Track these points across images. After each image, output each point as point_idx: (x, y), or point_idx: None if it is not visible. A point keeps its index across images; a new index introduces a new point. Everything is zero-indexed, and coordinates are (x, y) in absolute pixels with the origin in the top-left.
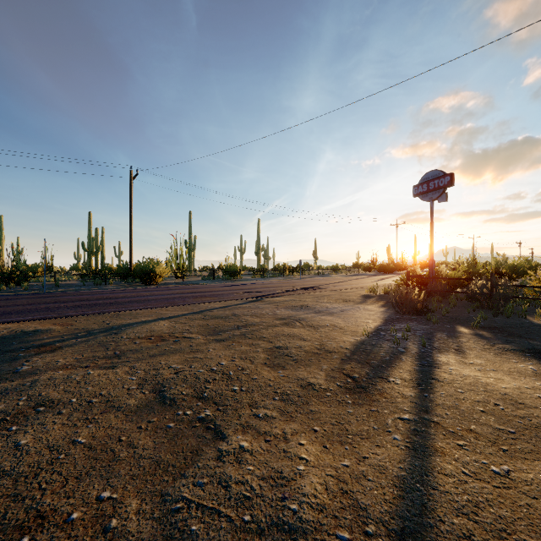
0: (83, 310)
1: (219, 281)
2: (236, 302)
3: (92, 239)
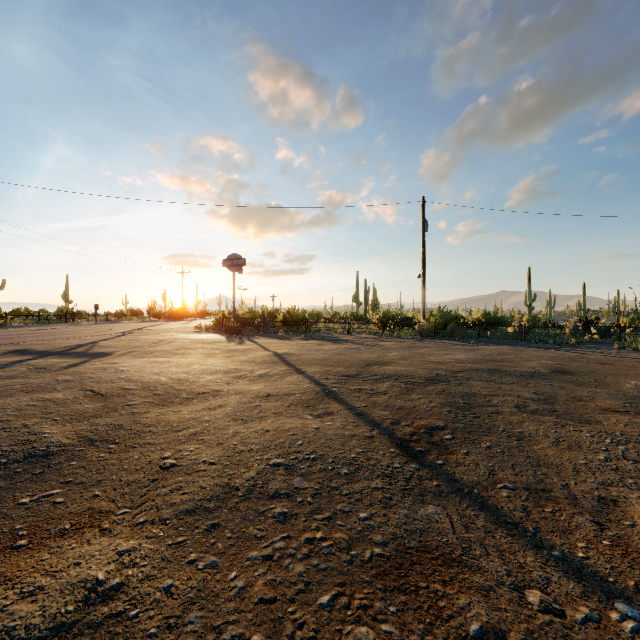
0: None
1: None
2: (107, 336)
3: None
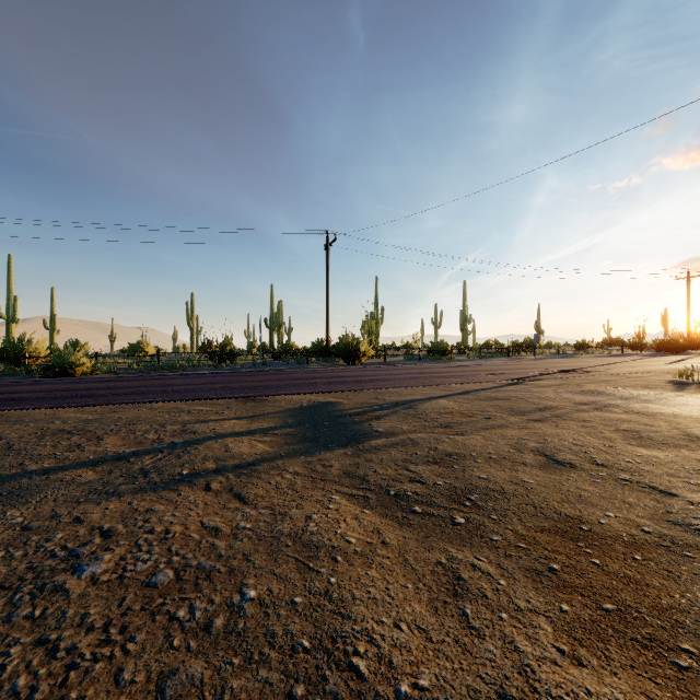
0: (343, 386)
1: (427, 362)
2: (490, 384)
3: (274, 315)
